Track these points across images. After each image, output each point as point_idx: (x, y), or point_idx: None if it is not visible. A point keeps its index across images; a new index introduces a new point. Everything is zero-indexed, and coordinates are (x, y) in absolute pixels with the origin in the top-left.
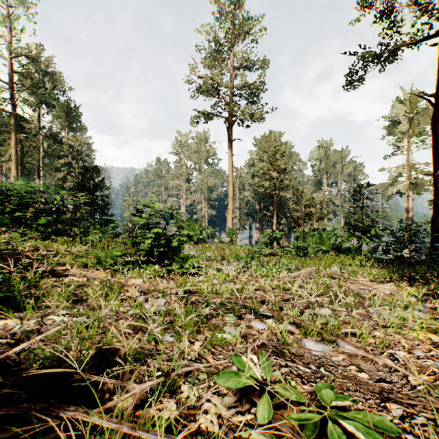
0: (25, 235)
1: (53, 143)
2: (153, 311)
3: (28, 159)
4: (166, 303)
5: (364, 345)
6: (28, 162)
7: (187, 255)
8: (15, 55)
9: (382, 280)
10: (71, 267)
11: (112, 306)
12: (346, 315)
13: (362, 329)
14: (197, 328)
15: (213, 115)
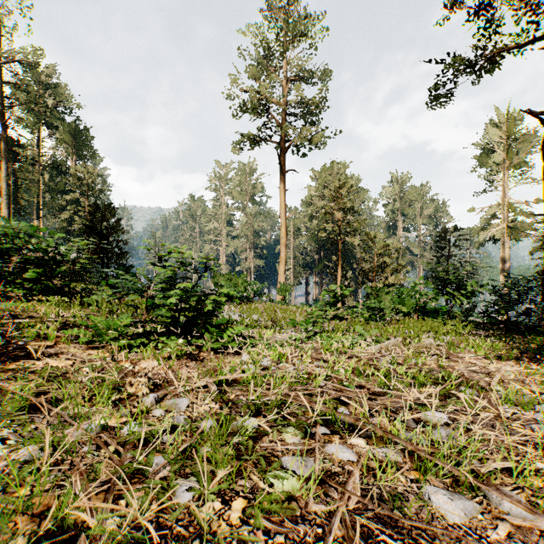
0: (3, 294)
1: (57, 175)
2: (164, 428)
3: (23, 195)
4: (189, 405)
5: (541, 503)
6: (23, 199)
7: (226, 321)
8: (6, 61)
9: (495, 356)
10: (56, 342)
11: (87, 427)
12: (470, 422)
13: (522, 463)
14: (237, 463)
15: (261, 140)
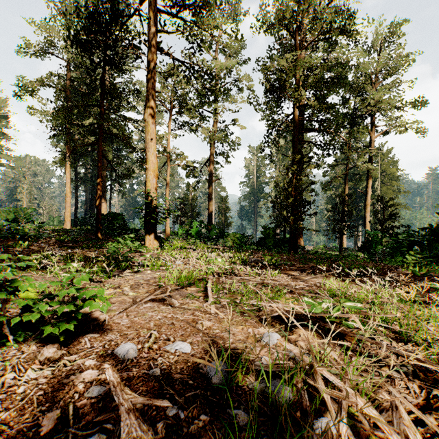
0: None
1: None
2: None
3: None
4: None
5: None
6: None
7: None
8: None
9: None
10: None
11: None
12: None
13: None
14: None
15: None
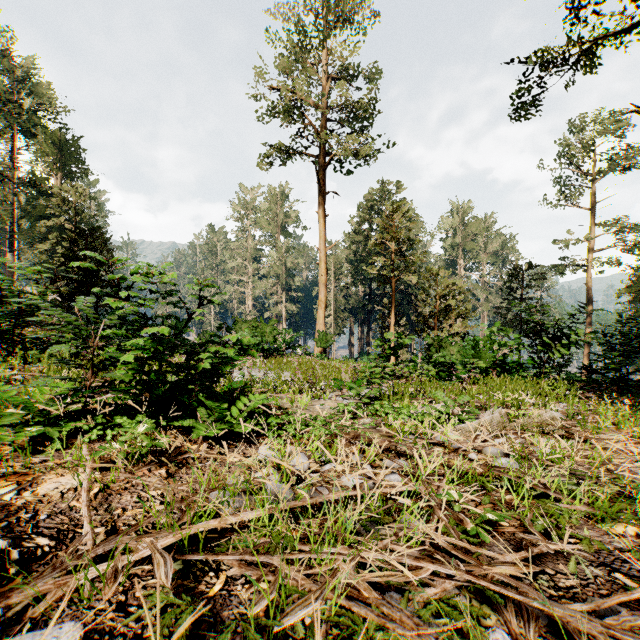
0: None
1: (37, 196)
2: None
3: None
4: None
5: None
6: None
7: (243, 383)
8: None
9: None
10: None
11: None
12: None
13: None
14: None
15: (295, 153)
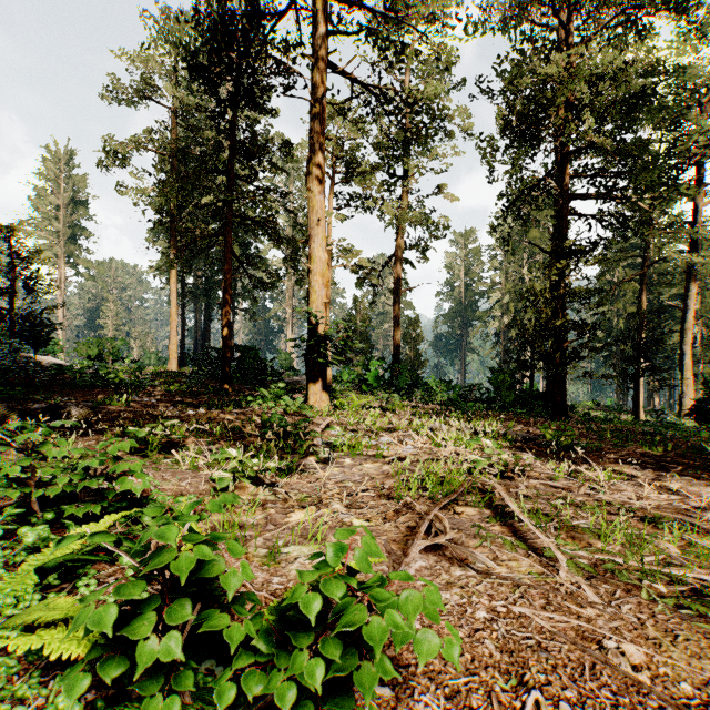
0: None
1: None
2: None
3: None
4: None
5: None
6: None
7: None
8: None
9: None
10: None
11: None
12: None
13: None
14: None
15: None
